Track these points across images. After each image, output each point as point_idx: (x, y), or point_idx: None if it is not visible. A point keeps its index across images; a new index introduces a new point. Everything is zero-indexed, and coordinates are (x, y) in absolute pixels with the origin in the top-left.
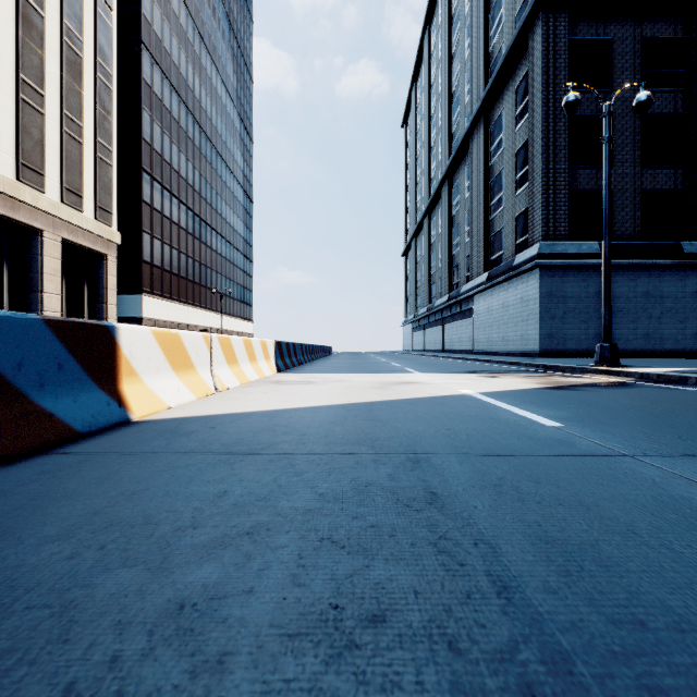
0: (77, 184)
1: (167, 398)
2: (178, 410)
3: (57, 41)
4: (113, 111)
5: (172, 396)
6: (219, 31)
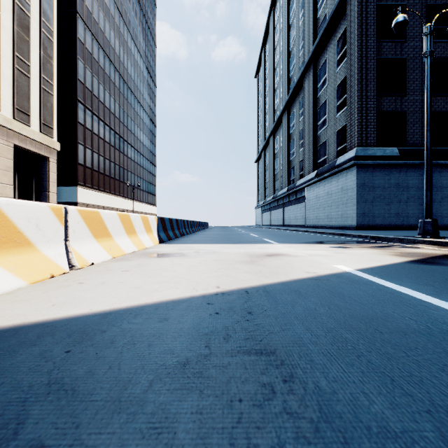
0: (26, 106)
1: None
2: None
3: (10, 3)
4: (54, 57)
5: None
6: (133, 10)
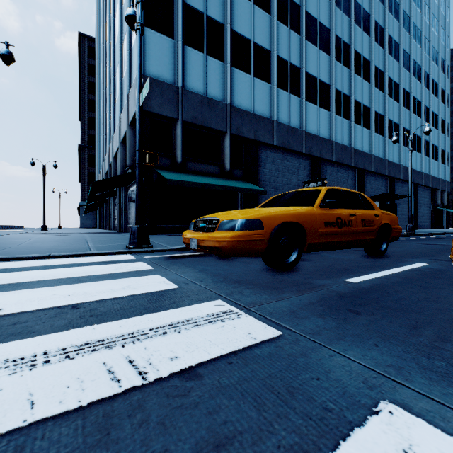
0: None
1: None
2: None
3: None
4: None
5: None
6: None
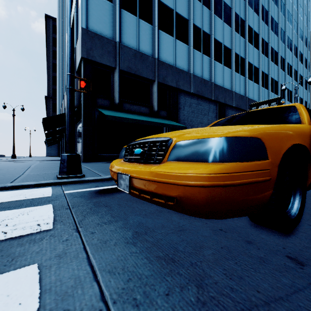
0: None
1: None
2: None
3: None
4: None
5: None
6: None
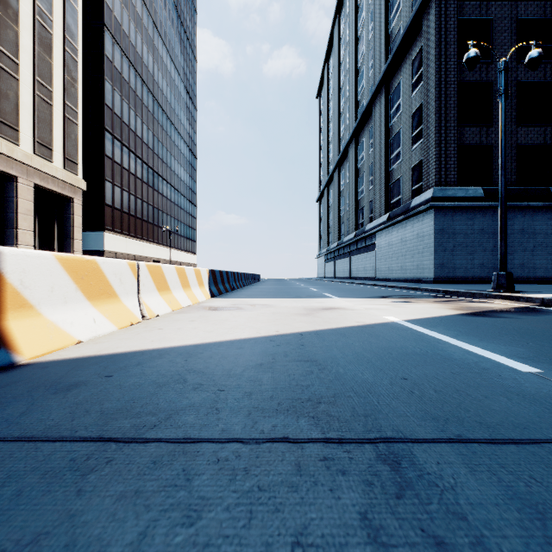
0: (48, 139)
1: (76, 331)
2: (87, 344)
3: (30, 19)
4: (79, 80)
5: (84, 329)
6: (169, 19)
